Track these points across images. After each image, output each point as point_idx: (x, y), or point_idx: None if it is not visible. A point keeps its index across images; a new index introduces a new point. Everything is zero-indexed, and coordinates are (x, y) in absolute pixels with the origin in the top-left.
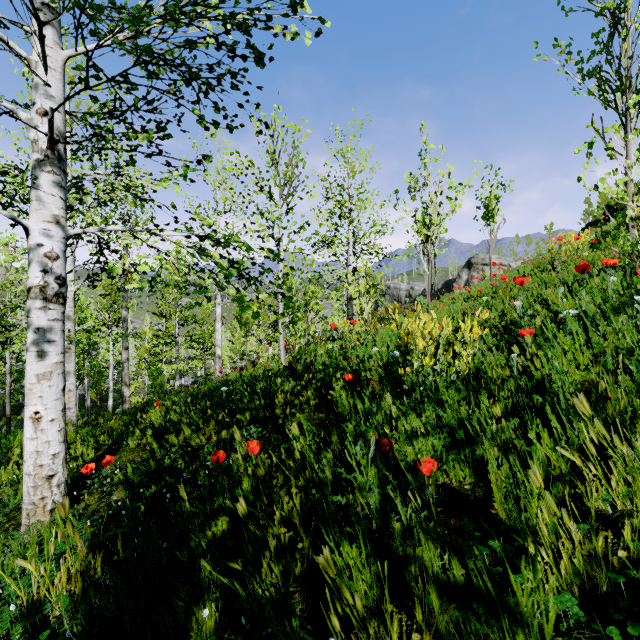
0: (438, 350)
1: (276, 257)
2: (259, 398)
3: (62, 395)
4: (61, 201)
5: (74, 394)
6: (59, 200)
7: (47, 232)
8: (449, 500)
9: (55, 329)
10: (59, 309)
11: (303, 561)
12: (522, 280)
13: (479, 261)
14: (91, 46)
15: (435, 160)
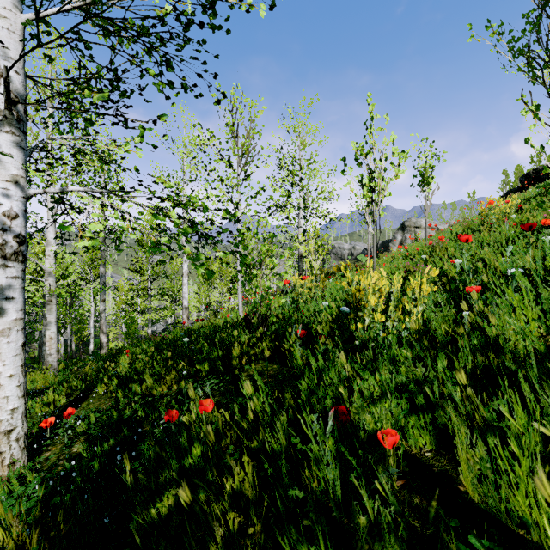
0: (387, 306)
1: (232, 217)
2: (217, 349)
3: (22, 351)
4: (20, 161)
5: (55, 342)
6: (18, 160)
7: (6, 191)
8: (410, 471)
9: (14, 286)
10: (18, 267)
11: (254, 544)
12: (467, 239)
13: (412, 224)
14: (50, 10)
15: (379, 129)
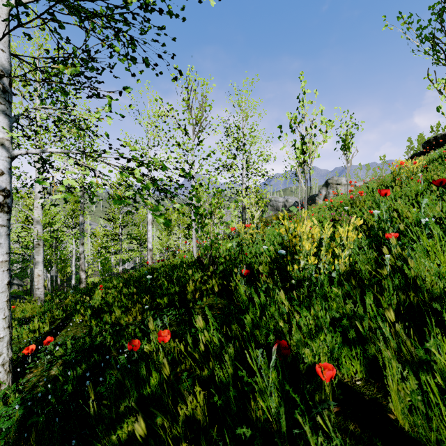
0: (319, 250)
1: (187, 175)
2: (175, 285)
3: (7, 288)
4: (6, 126)
5: (42, 278)
6: (4, 125)
7: None
8: (344, 398)
9: (0, 233)
10: (4, 217)
11: None
12: (386, 193)
13: (334, 182)
14: None
15: (310, 102)
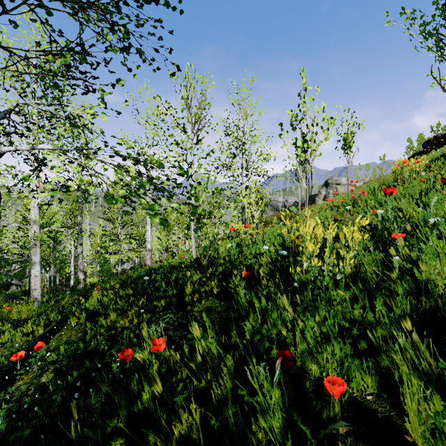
0: (322, 251)
1: (185, 173)
2: (172, 287)
3: None
4: None
5: (39, 279)
6: None
7: None
8: (354, 416)
9: None
10: None
11: None
12: (392, 192)
13: (333, 182)
14: None
15: (311, 99)
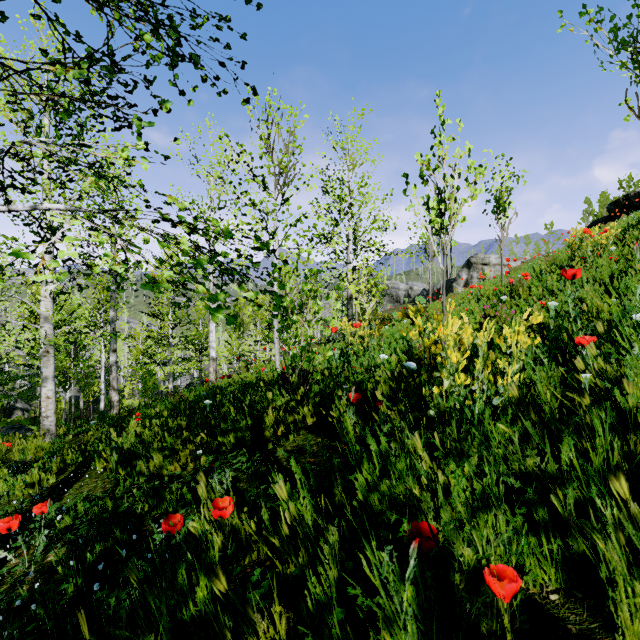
0: (470, 363)
1: (264, 246)
2: (246, 416)
3: None
4: None
5: (53, 401)
6: None
7: None
8: (532, 628)
9: None
10: None
11: None
12: (574, 274)
13: (479, 261)
14: None
15: (450, 139)
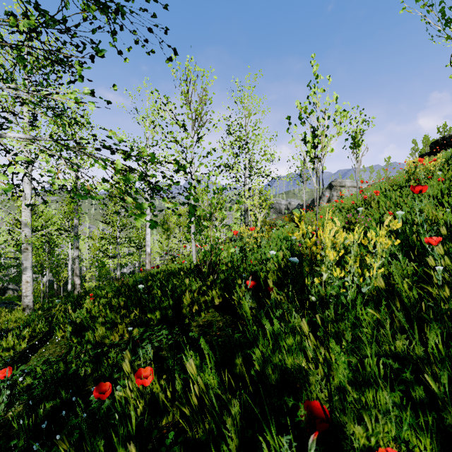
0: (342, 259)
1: (181, 167)
2: (168, 298)
3: None
4: None
5: (31, 285)
6: None
7: None
8: None
9: None
10: None
11: None
12: (422, 189)
13: (337, 184)
14: None
15: (322, 90)
